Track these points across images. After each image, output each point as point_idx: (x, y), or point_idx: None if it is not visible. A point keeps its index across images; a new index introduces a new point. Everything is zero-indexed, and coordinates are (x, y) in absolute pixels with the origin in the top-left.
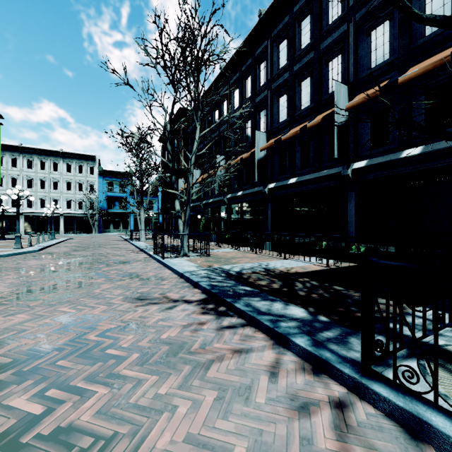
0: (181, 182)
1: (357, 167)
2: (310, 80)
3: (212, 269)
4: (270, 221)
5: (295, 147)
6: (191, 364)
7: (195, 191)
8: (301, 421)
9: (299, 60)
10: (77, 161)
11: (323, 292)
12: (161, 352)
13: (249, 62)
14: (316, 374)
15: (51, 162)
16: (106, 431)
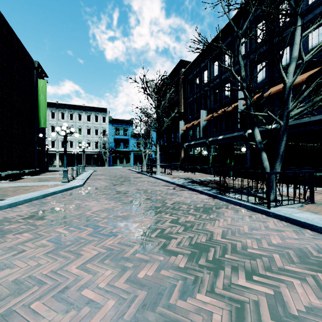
0: (182, 123)
1: None
2: None
3: None
4: None
5: None
6: None
7: (295, 113)
8: None
9: None
10: (94, 112)
11: None
12: None
13: None
14: None
15: (77, 114)
16: None
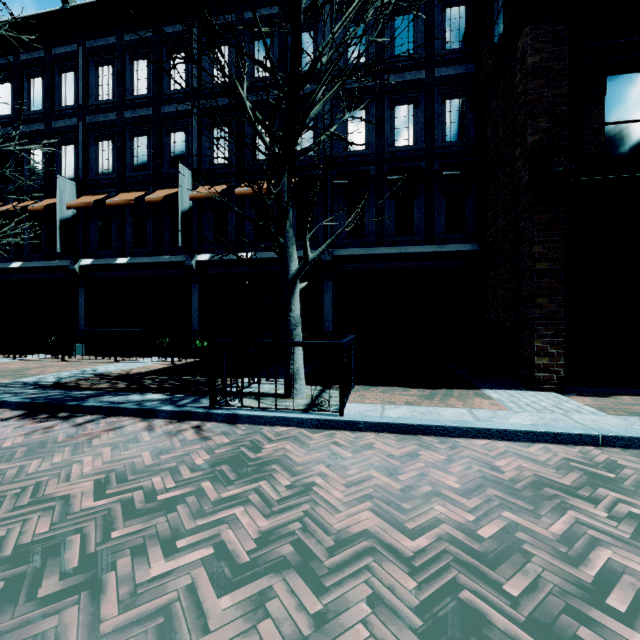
0: None
1: (201, 260)
2: (147, 141)
3: (2, 385)
4: (84, 313)
5: (126, 217)
6: (69, 446)
7: None
8: (178, 437)
9: (131, 107)
10: None
11: (174, 382)
12: (20, 451)
13: (39, 55)
14: (181, 422)
15: None
16: (27, 484)
